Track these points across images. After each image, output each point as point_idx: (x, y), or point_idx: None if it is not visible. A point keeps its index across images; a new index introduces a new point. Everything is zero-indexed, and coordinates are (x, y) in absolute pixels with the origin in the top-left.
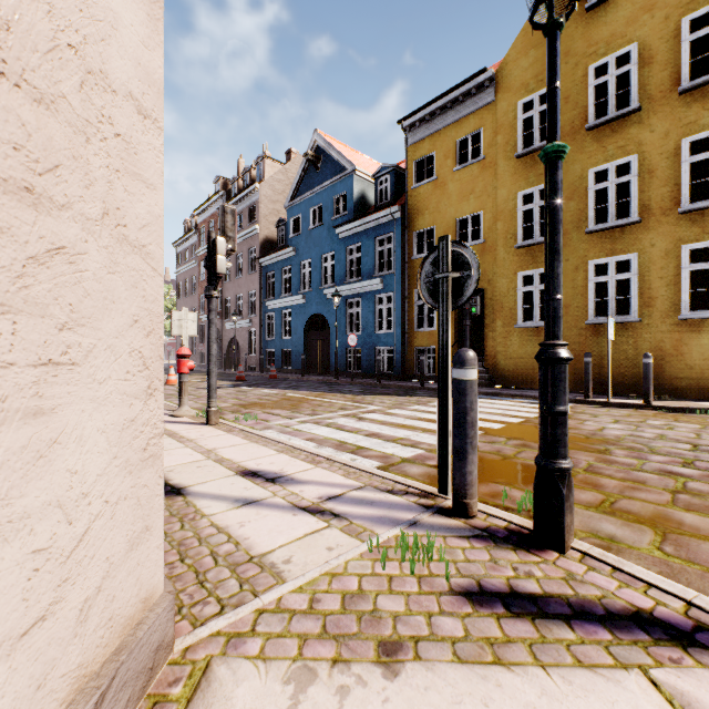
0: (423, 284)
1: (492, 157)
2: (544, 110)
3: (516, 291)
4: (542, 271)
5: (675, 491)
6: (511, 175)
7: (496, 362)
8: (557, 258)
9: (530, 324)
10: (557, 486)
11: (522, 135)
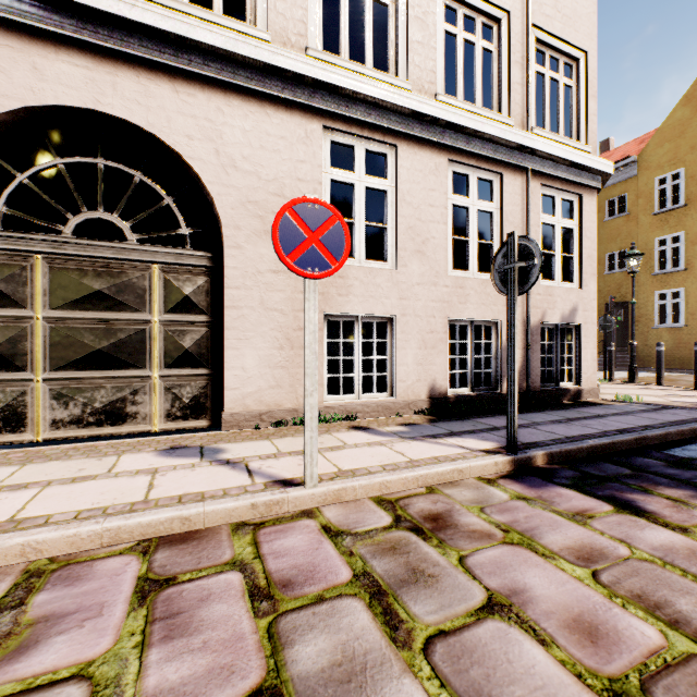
0: (598, 325)
1: (634, 213)
2: (675, 184)
3: (653, 304)
4: (673, 291)
5: (686, 385)
6: (649, 226)
7: (638, 351)
8: (633, 324)
9: (664, 325)
10: (633, 370)
11: (658, 200)
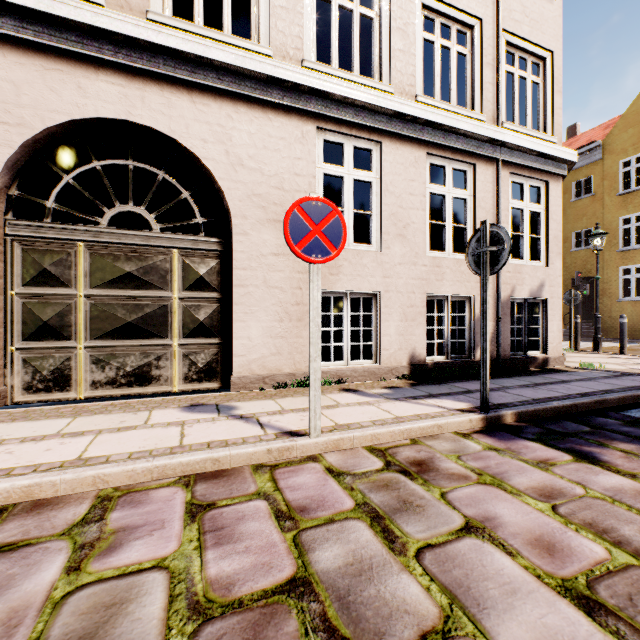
0: (564, 299)
1: (599, 194)
2: (639, 166)
3: (618, 278)
4: (637, 266)
5: None
6: (614, 206)
7: (603, 323)
8: (597, 298)
9: (628, 299)
10: (597, 340)
11: (622, 182)
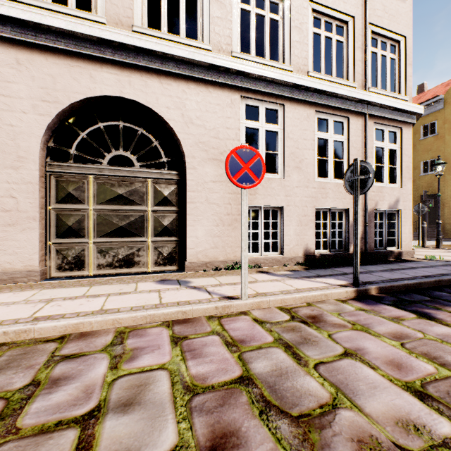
0: (414, 210)
1: (441, 134)
2: None
3: None
4: None
5: None
6: None
7: (444, 227)
8: (439, 209)
9: None
10: (438, 240)
11: None
